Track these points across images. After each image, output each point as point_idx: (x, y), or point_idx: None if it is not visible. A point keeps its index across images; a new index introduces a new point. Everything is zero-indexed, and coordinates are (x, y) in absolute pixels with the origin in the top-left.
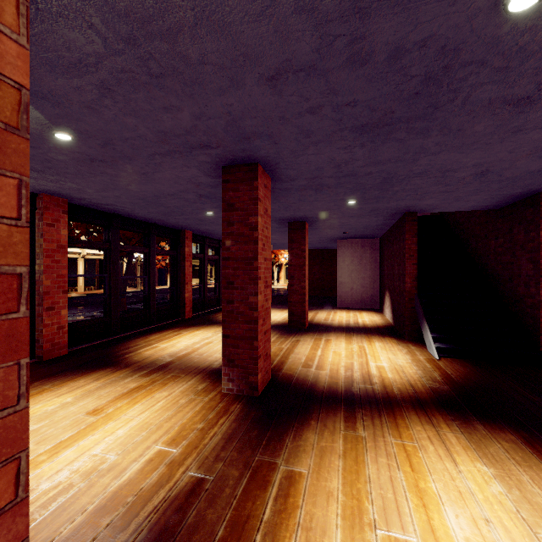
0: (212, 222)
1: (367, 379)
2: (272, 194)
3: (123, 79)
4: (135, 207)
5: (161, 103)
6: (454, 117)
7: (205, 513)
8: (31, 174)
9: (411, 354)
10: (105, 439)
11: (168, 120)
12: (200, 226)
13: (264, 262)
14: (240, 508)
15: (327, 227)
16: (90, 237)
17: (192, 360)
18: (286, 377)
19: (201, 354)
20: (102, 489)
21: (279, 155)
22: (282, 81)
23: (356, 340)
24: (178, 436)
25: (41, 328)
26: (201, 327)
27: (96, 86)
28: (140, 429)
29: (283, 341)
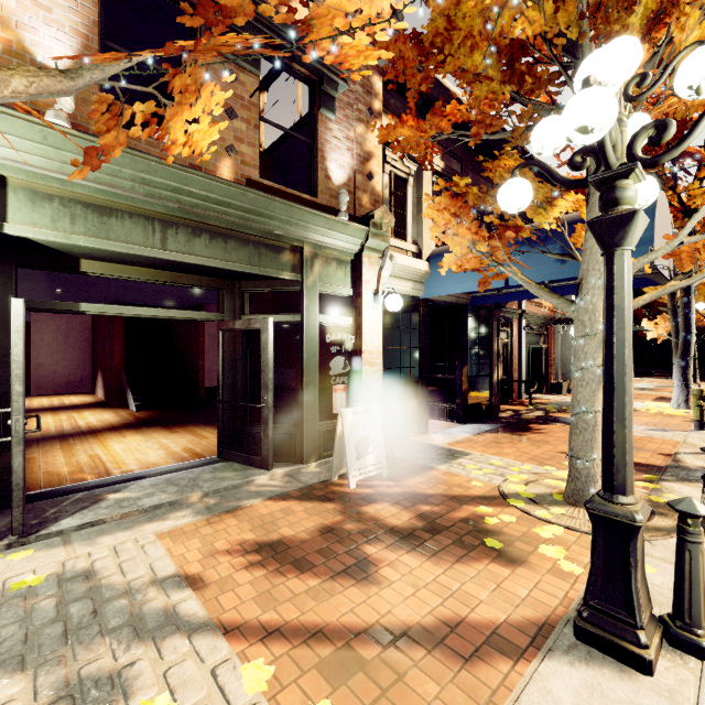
0: None
1: (76, 428)
2: None
3: None
4: None
5: None
6: None
7: None
8: None
9: (116, 413)
10: None
11: None
12: None
13: None
14: None
15: None
16: None
17: None
18: None
19: None
20: None
21: None
22: None
23: (64, 414)
24: None
25: None
26: None
27: None
28: None
29: None
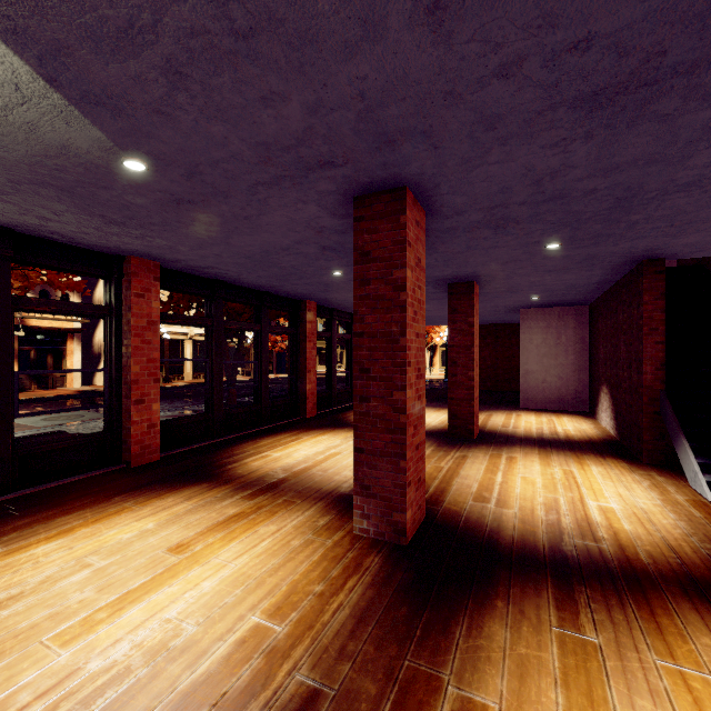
0: (342, 287)
1: (586, 531)
2: (426, 239)
3: (196, 49)
4: (242, 269)
5: (256, 90)
6: None
7: None
8: (112, 229)
9: (658, 490)
10: (185, 594)
11: (270, 122)
12: (325, 294)
13: (416, 339)
14: None
15: (507, 290)
16: (195, 313)
17: (313, 478)
18: (450, 515)
19: (324, 470)
20: (167, 686)
21: (440, 169)
22: (453, 11)
23: (557, 461)
24: (285, 603)
25: (129, 426)
26: (326, 430)
27: (161, 71)
28: (233, 584)
29: (442, 457)
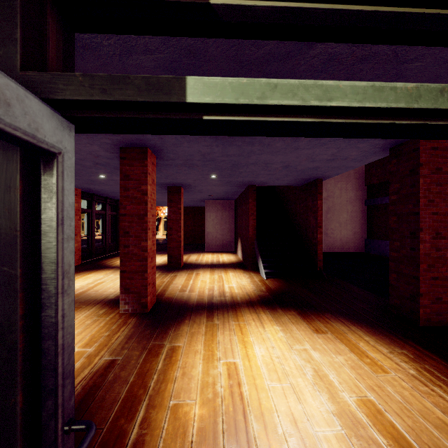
0: (103, 183)
1: (222, 294)
2: (156, 167)
3: None
4: None
5: None
6: (265, 139)
7: (120, 374)
8: None
9: (251, 278)
10: None
11: None
12: (90, 185)
13: (152, 217)
14: (143, 367)
15: (197, 191)
16: None
17: (90, 295)
18: (168, 299)
19: (96, 291)
20: None
21: (163, 145)
22: None
23: (217, 272)
24: (90, 342)
25: None
26: (92, 271)
27: None
28: None
29: (164, 277)
